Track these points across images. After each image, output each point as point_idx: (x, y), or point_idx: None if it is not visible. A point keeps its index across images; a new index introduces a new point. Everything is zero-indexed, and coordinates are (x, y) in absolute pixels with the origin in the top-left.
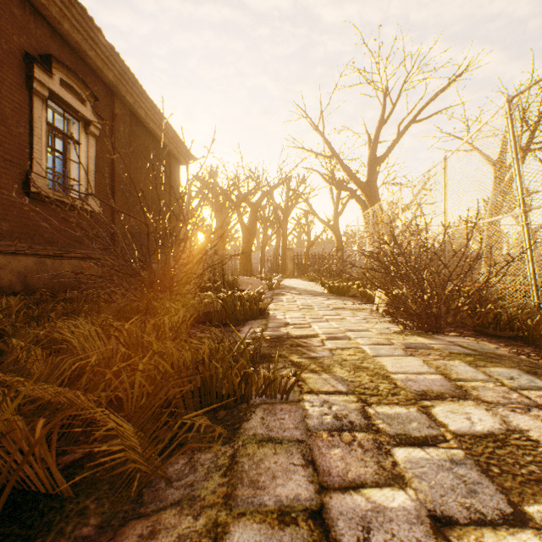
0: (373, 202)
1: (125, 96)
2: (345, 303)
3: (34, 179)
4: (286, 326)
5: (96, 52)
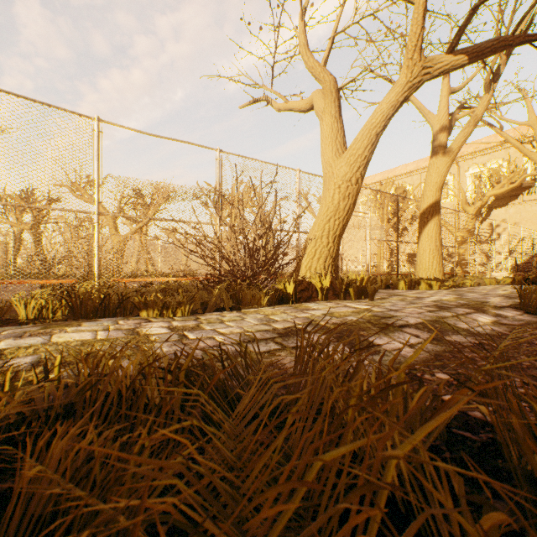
0: None
1: None
2: None
3: None
4: None
5: None
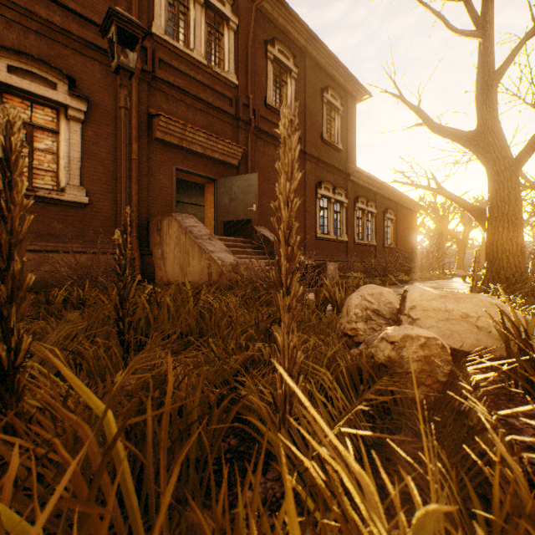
0: None
1: (400, 203)
2: None
3: (384, 243)
4: None
5: (395, 198)
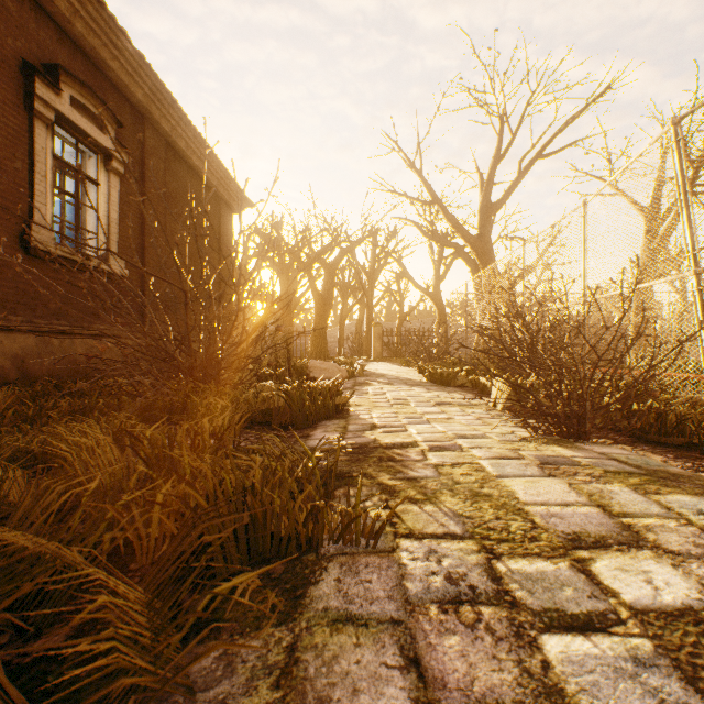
0: (487, 262)
1: (159, 122)
2: (452, 396)
3: (35, 230)
4: (373, 429)
5: (119, 61)
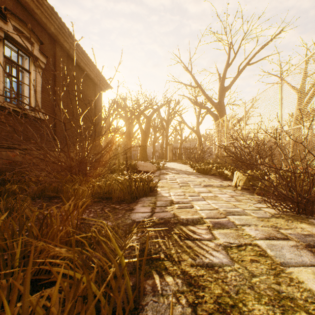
0: (222, 115)
1: (63, 43)
2: (211, 181)
3: None
4: (171, 205)
5: (40, 10)
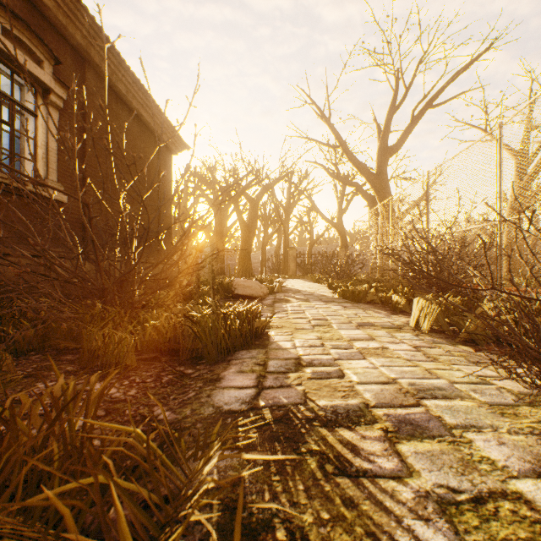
0: (384, 196)
1: (99, 65)
2: (370, 315)
3: None
4: (298, 370)
5: (55, 1)
